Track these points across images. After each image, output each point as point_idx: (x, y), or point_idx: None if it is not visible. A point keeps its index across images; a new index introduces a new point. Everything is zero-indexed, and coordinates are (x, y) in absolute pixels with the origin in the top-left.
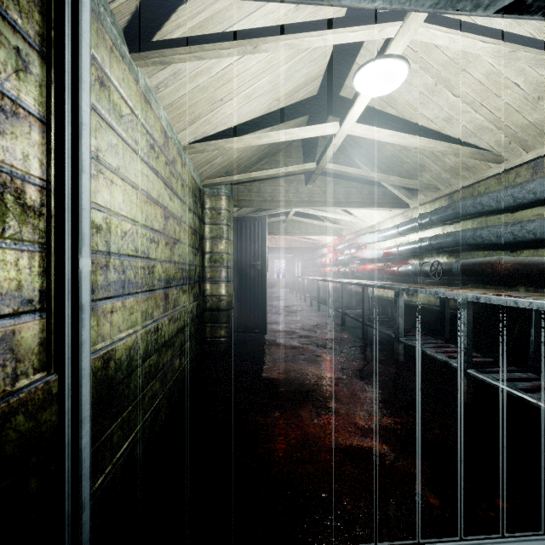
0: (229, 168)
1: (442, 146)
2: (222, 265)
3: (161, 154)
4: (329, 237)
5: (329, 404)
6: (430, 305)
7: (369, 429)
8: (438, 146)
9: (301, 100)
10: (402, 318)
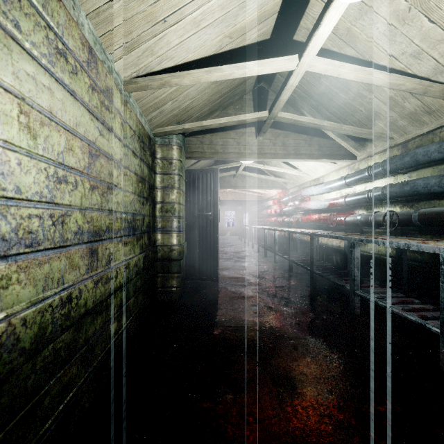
0: (180, 117)
1: (411, 82)
2: (174, 215)
3: (82, 72)
4: (274, 190)
5: (292, 378)
6: (380, 254)
7: (350, 428)
8: (407, 83)
9: (254, 42)
10: (358, 269)
